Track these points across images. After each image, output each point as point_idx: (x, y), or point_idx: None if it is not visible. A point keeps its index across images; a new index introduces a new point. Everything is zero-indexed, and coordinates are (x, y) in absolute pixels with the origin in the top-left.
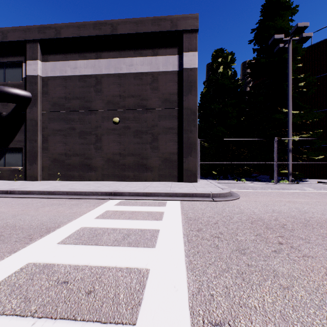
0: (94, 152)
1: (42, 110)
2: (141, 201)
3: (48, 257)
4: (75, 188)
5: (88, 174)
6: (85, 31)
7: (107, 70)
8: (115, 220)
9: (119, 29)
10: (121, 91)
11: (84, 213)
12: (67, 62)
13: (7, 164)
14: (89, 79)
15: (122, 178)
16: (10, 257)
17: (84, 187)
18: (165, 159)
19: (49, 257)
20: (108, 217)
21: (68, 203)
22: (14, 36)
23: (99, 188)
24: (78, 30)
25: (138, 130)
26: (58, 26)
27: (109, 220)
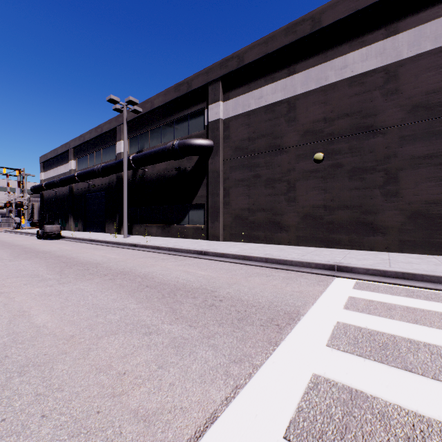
0: (285, 205)
1: (223, 159)
2: (399, 286)
3: (338, 373)
4: (272, 254)
5: (277, 235)
6: (273, 45)
7: (304, 87)
8: (389, 320)
9: (324, 20)
10: (326, 112)
11: (317, 296)
12: (251, 93)
13: (191, 221)
14: (278, 108)
15: (328, 243)
16: (277, 352)
17: (282, 253)
18: (415, 213)
19: (339, 373)
20: (368, 312)
21: (275, 274)
22: (197, 82)
23: (306, 257)
24: (264, 47)
25: (356, 168)
26: (241, 52)
27: (376, 317)
